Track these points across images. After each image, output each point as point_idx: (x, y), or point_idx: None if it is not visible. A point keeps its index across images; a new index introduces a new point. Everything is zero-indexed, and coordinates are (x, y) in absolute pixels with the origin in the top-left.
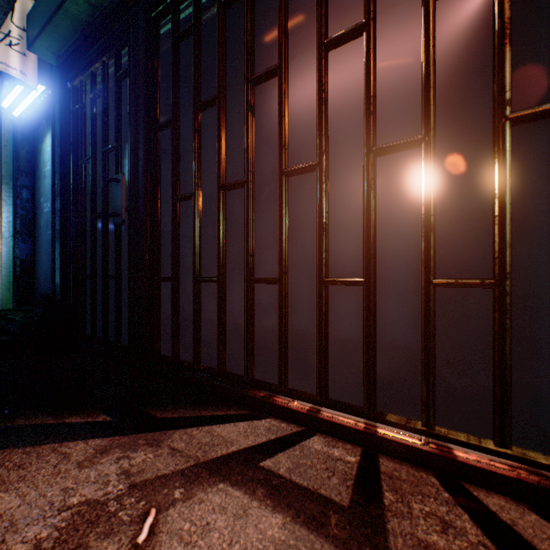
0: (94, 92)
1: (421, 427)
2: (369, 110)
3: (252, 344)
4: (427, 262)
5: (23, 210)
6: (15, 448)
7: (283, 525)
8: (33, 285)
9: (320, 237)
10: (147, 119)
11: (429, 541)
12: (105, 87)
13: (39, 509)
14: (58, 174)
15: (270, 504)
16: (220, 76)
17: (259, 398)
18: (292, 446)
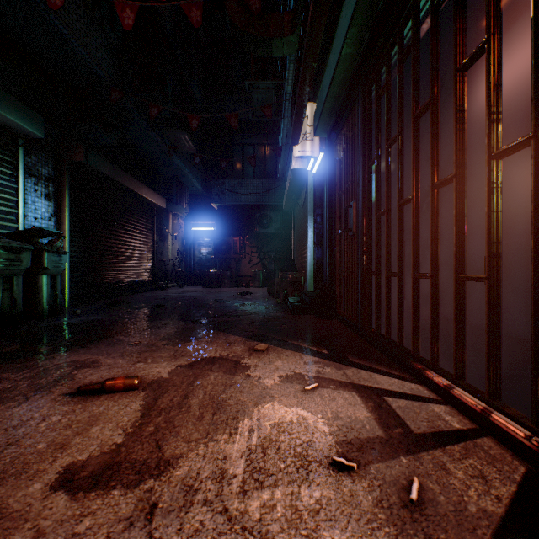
0: (342, 148)
1: (530, 424)
2: (489, 119)
3: (416, 326)
4: (535, 260)
5: (317, 229)
6: (288, 349)
7: (367, 416)
8: (322, 277)
9: (455, 239)
10: (363, 161)
11: (450, 469)
12: (347, 143)
13: (285, 368)
14: (327, 206)
15: (369, 409)
16: (398, 118)
17: (416, 368)
18: (416, 401)
